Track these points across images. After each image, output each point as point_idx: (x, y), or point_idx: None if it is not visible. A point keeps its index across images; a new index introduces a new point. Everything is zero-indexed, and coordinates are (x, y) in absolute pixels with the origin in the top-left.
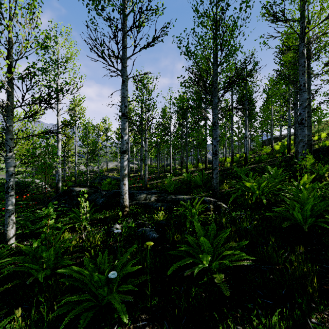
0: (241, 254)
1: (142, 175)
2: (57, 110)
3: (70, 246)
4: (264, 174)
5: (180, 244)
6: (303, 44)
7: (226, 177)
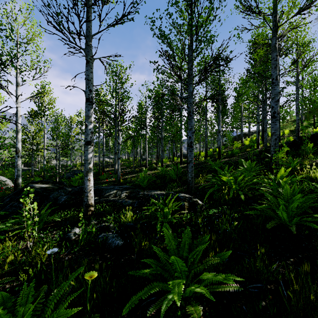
0: (228, 282)
1: (116, 169)
2: (16, 97)
3: (3, 263)
4: (237, 167)
5: (146, 259)
6: (276, 37)
7: (201, 171)
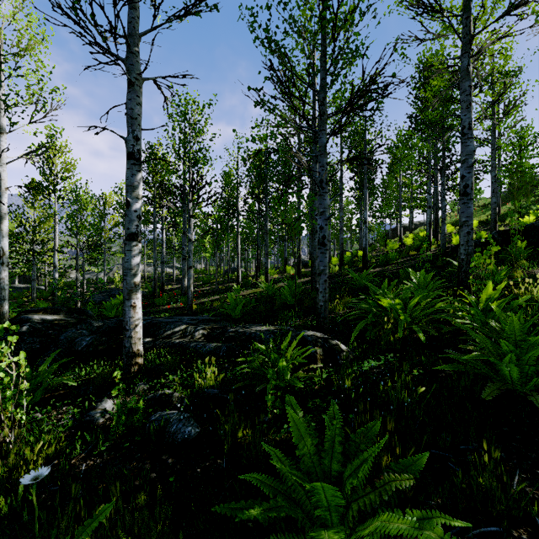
0: None
1: (186, 286)
2: None
3: None
4: (399, 282)
5: (250, 474)
6: (469, 54)
7: (336, 289)
